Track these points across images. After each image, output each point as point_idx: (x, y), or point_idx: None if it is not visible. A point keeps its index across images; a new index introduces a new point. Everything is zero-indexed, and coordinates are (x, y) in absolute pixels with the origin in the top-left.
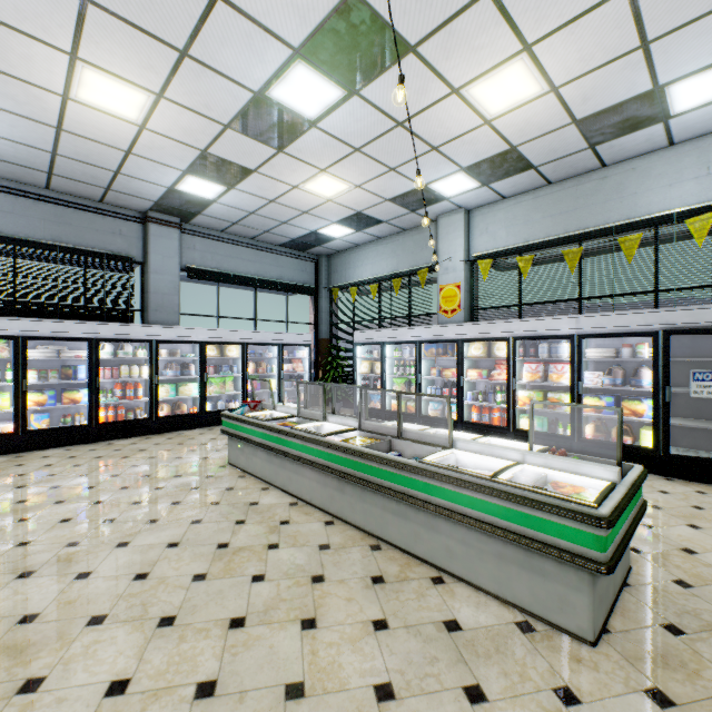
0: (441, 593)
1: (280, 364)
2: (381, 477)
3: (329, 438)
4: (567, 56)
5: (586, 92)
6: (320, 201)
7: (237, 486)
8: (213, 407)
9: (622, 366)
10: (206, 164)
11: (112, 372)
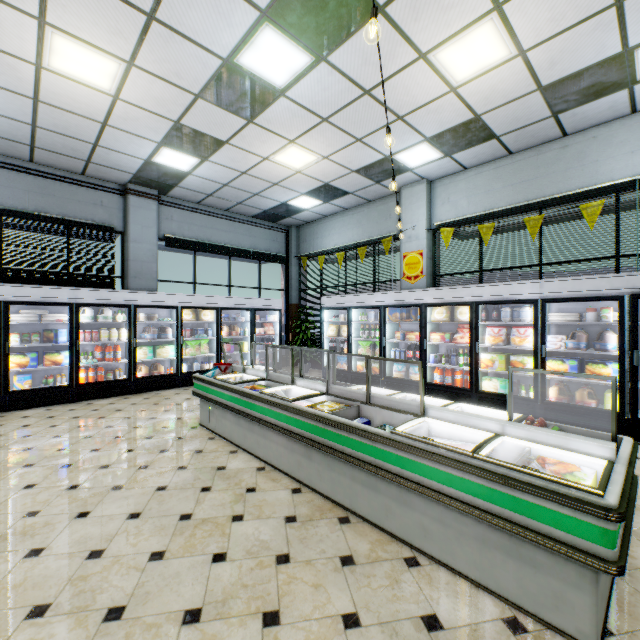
0: (416, 579)
1: (253, 327)
2: (349, 447)
3: (297, 404)
4: (538, 15)
5: (554, 56)
6: (290, 173)
7: (206, 449)
8: (189, 368)
9: (584, 330)
10: (179, 135)
11: (93, 335)
